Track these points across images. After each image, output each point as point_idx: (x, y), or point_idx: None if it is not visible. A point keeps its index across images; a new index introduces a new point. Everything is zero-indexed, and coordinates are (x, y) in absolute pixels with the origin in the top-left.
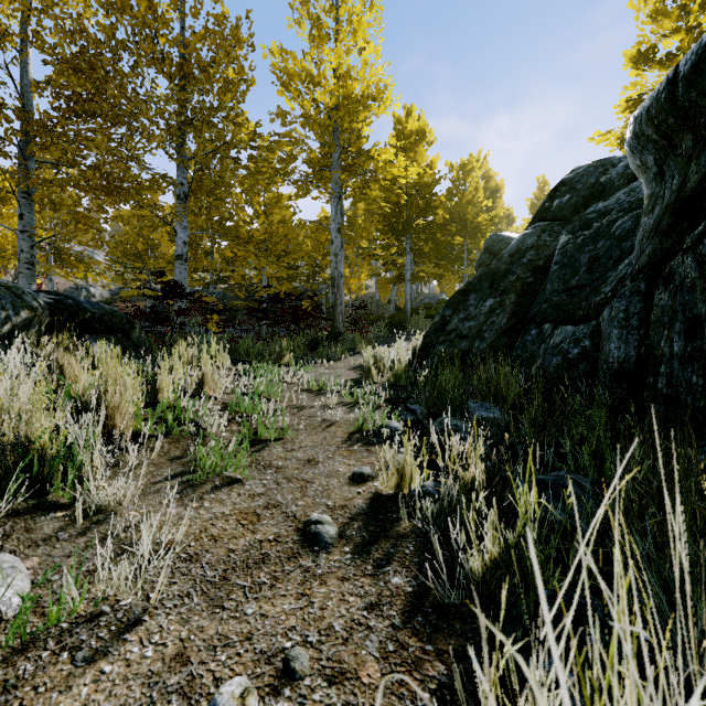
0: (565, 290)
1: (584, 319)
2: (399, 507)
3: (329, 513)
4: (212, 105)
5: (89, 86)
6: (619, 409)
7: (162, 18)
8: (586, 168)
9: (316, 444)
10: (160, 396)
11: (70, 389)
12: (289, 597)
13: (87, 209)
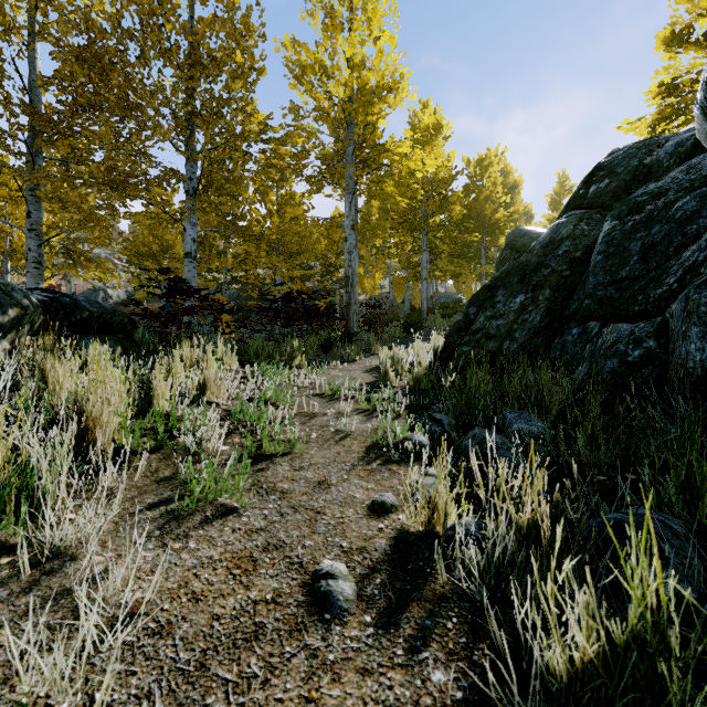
0: (612, 283)
1: (640, 315)
2: (433, 552)
3: (343, 559)
4: (221, 95)
5: (96, 79)
6: (706, 427)
7: (168, 2)
8: (626, 150)
9: (328, 460)
10: (155, 403)
11: (48, 397)
12: (288, 704)
13: (97, 207)
